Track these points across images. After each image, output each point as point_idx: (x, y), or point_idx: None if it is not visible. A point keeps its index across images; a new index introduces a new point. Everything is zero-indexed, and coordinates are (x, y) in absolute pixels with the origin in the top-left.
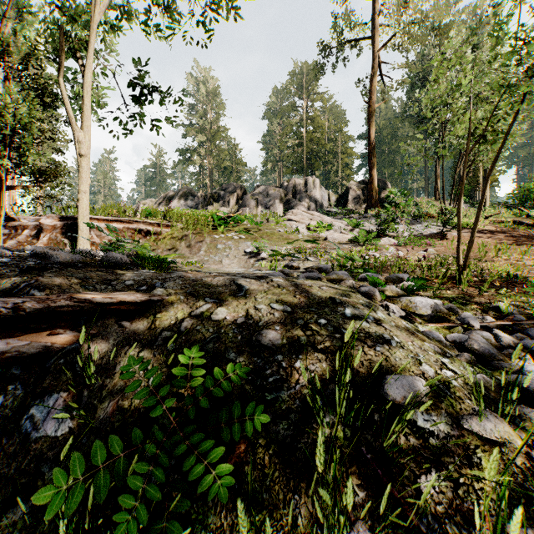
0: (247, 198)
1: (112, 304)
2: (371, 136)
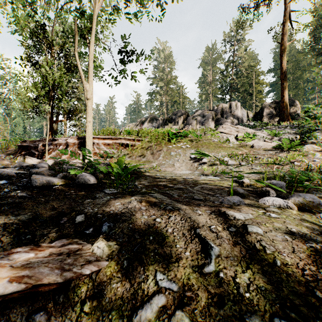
0: (189, 119)
1: (20, 290)
2: (283, 67)
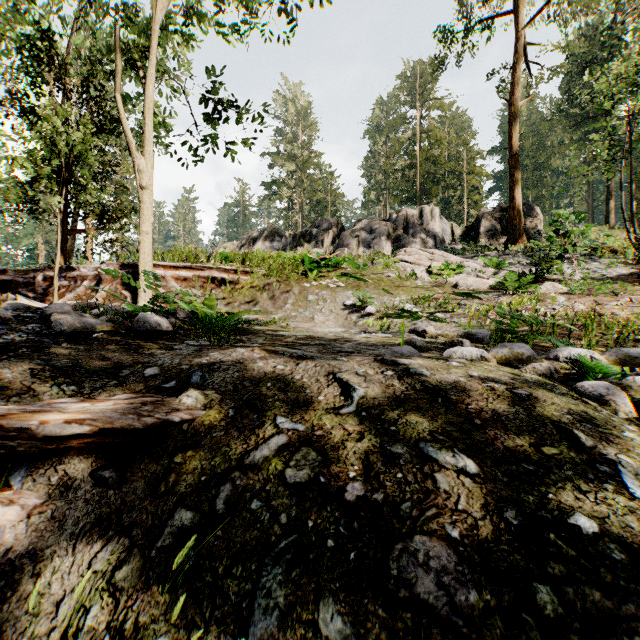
0: (345, 236)
1: (82, 435)
2: (514, 145)
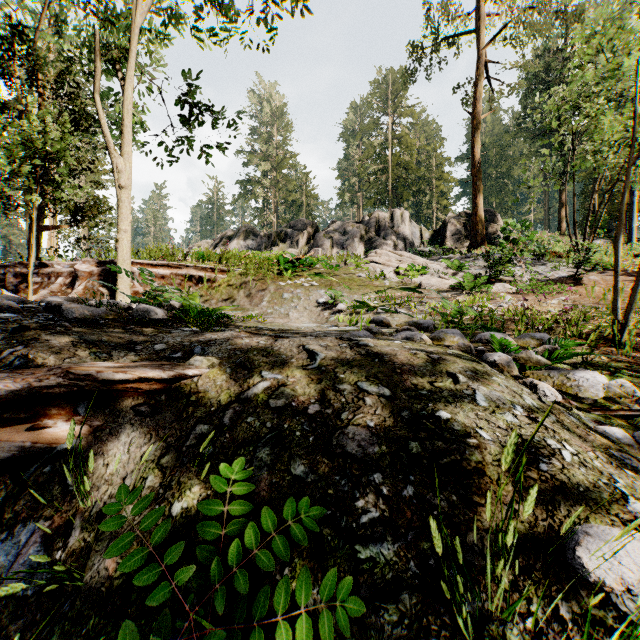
0: (319, 237)
1: (126, 381)
2: (476, 155)
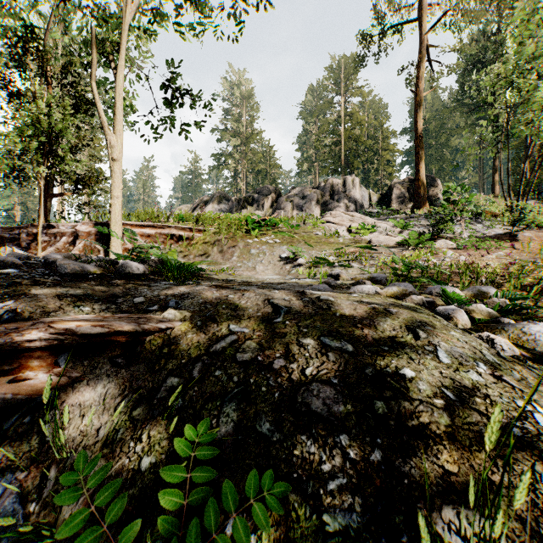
0: (282, 201)
1: (103, 334)
2: (419, 128)
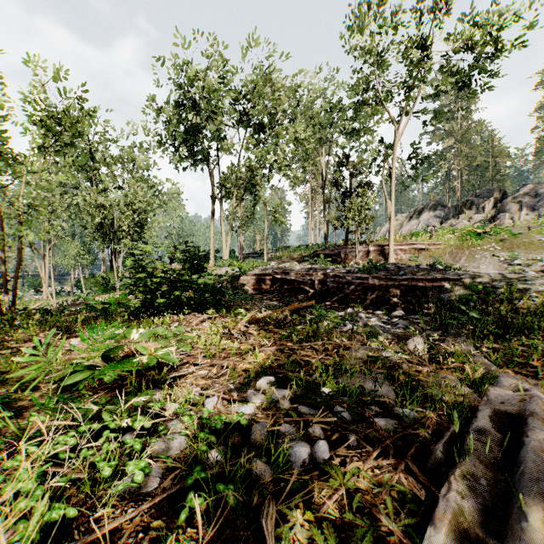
0: (506, 203)
1: (452, 278)
2: None
